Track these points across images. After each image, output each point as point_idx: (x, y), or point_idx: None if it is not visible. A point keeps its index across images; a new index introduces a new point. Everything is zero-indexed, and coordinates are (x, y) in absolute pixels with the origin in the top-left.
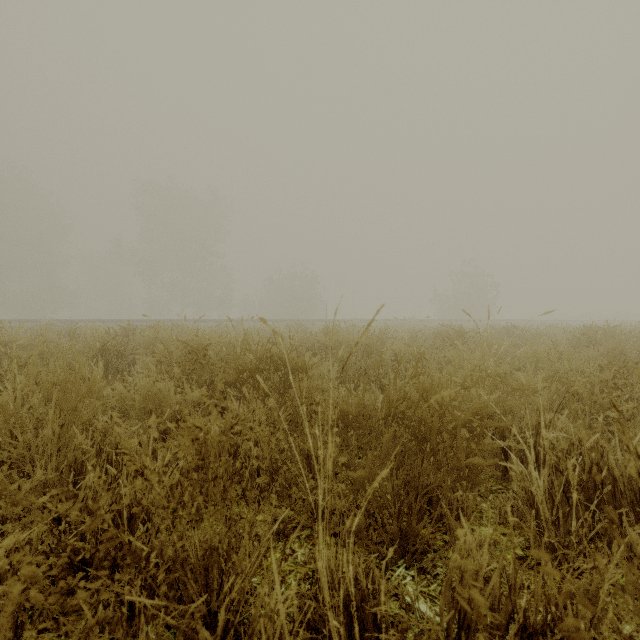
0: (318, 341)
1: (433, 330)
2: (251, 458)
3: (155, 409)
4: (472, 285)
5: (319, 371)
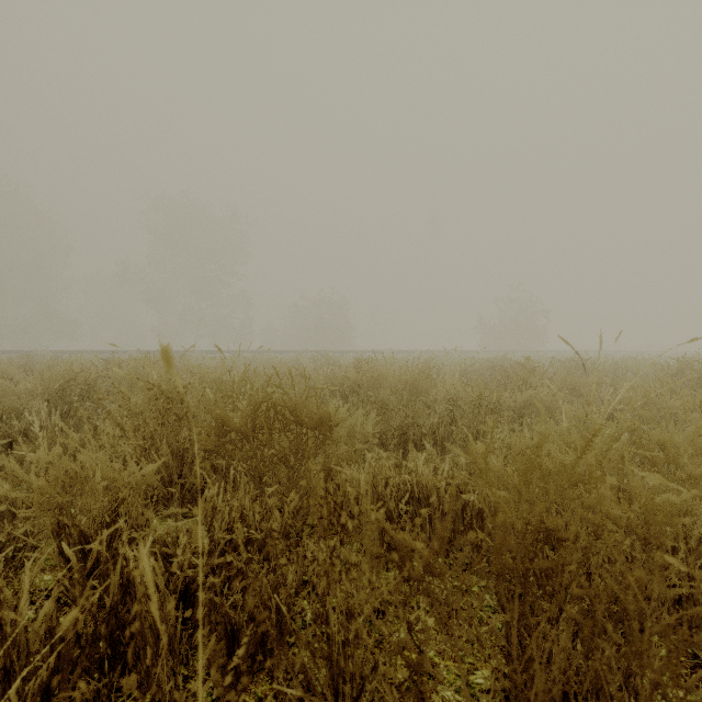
0: (348, 378)
1: (485, 363)
2: (222, 609)
3: (68, 503)
4: (520, 312)
5: (349, 424)
